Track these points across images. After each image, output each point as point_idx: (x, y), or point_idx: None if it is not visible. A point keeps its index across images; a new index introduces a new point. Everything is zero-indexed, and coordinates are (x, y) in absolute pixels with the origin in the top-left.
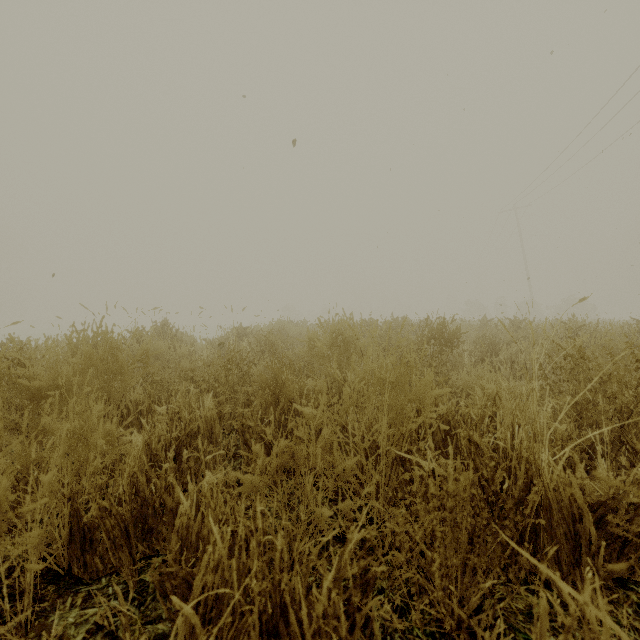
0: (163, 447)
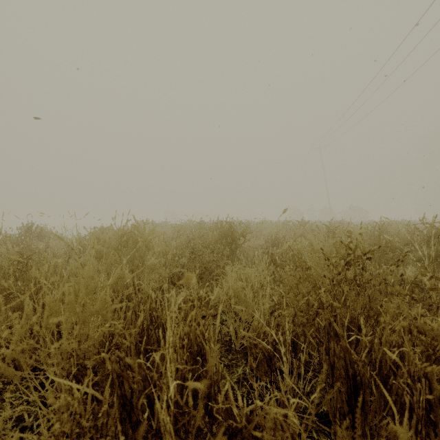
0: None
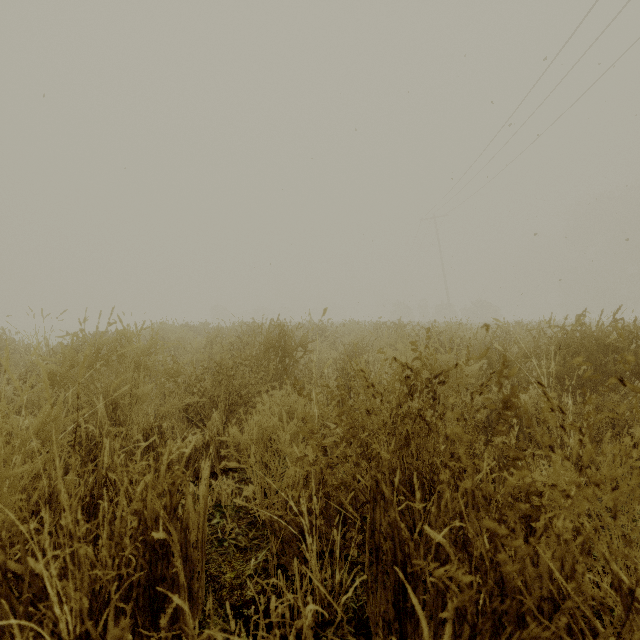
0: None
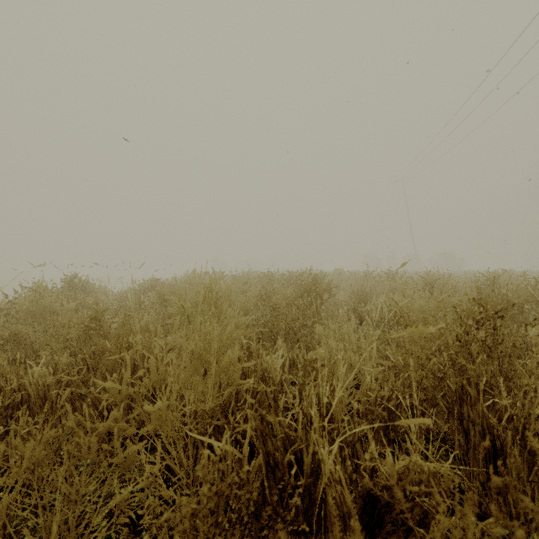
0: None
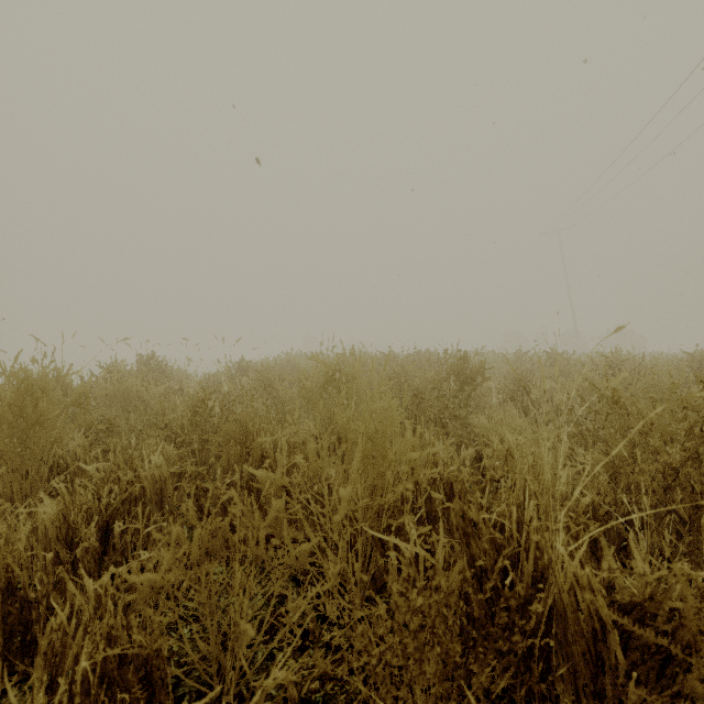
0: (84, 519)
